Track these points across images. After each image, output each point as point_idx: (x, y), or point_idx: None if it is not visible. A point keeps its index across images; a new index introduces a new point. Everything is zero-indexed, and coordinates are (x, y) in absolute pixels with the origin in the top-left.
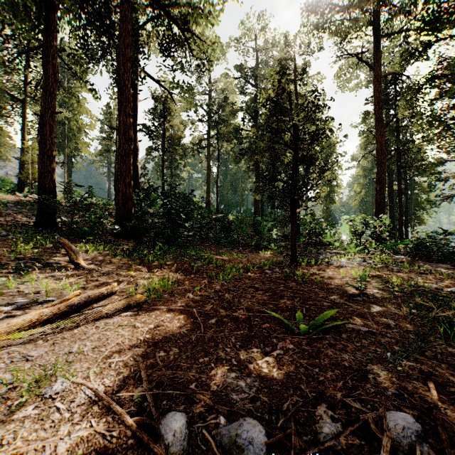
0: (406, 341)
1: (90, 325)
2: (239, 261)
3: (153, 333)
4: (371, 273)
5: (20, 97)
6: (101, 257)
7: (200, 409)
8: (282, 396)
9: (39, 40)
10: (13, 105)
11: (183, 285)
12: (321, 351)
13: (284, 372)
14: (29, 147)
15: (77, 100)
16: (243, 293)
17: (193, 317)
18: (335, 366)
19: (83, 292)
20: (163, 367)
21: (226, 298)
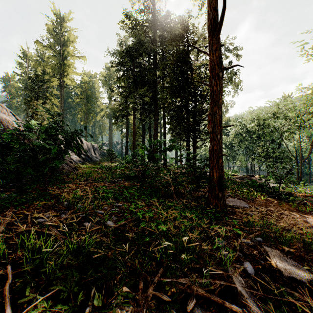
0: None
1: None
2: None
3: None
4: None
5: None
6: None
7: None
8: None
9: None
10: None
11: None
12: None
13: None
14: None
15: None
16: None
17: None
18: None
19: None
20: None
21: None
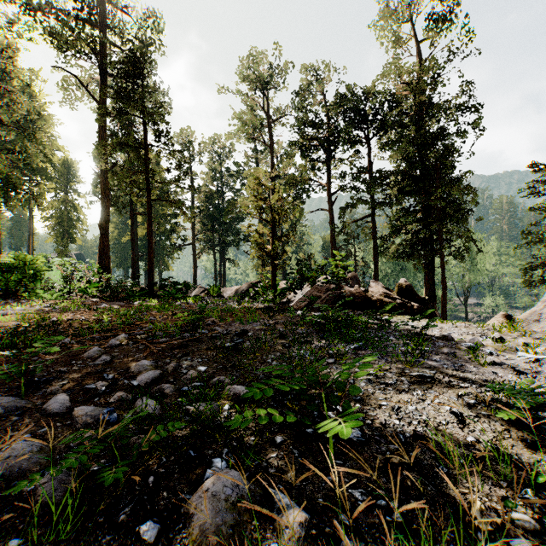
0: None
1: None
2: None
3: None
4: (33, 316)
5: None
6: None
7: None
8: None
9: None
10: None
11: None
12: None
13: None
14: None
15: None
16: None
17: None
18: None
19: None
20: None
21: None
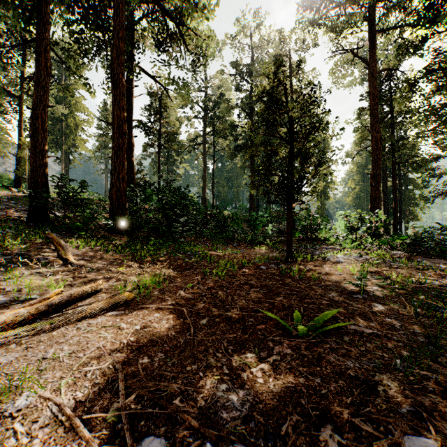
0: (414, 345)
1: (71, 326)
2: (234, 257)
3: (138, 336)
4: (369, 269)
5: (17, 93)
6: (92, 253)
7: (183, 431)
8: (280, 414)
9: (31, 32)
10: (10, 102)
11: (175, 282)
12: (322, 357)
13: (282, 382)
14: (26, 143)
15: (72, 95)
16: (237, 291)
17: (183, 317)
18: (339, 375)
19: (69, 289)
20: (146, 376)
21: (219, 295)
